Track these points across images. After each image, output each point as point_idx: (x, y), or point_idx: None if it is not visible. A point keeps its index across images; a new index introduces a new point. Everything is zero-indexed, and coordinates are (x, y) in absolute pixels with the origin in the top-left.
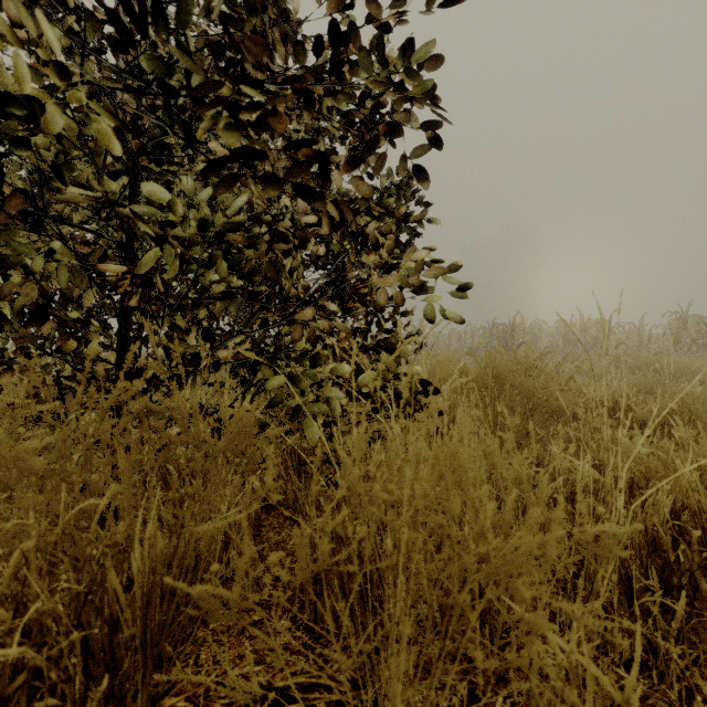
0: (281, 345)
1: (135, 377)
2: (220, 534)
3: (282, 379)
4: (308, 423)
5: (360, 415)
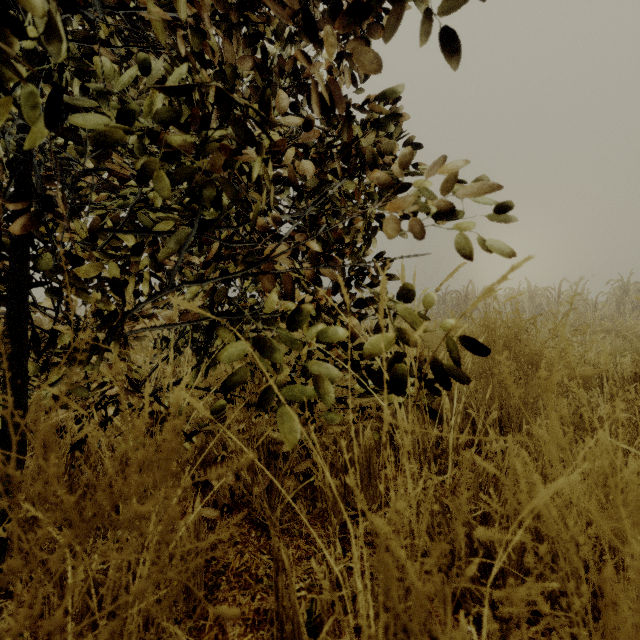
0: (245, 304)
1: (49, 343)
2: (135, 616)
3: (244, 347)
4: (285, 416)
5: (338, 387)
